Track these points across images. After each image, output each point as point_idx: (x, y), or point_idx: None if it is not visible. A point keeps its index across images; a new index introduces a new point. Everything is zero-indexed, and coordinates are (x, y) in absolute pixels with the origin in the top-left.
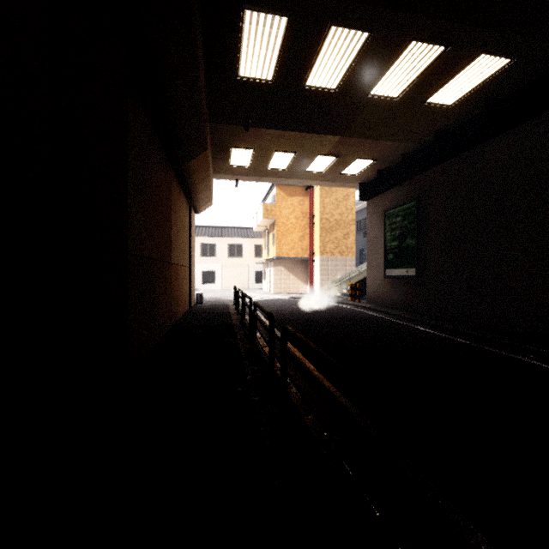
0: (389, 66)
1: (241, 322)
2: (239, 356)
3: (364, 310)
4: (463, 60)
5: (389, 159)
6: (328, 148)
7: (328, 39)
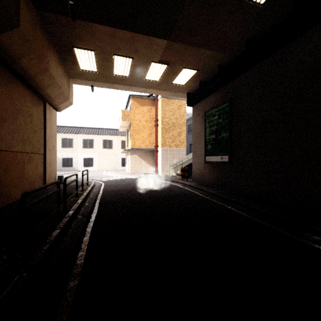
0: None
1: (63, 209)
2: None
3: (189, 188)
4: None
5: (208, 70)
6: (159, 55)
7: None
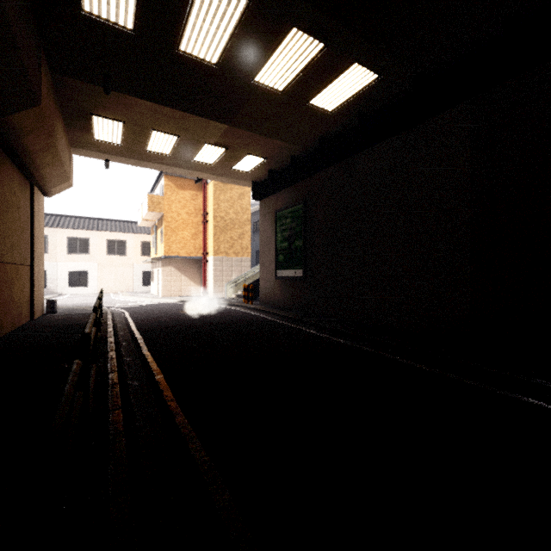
0: (272, 51)
1: None
2: None
3: (255, 312)
4: (340, 65)
5: (279, 159)
6: (215, 137)
7: None
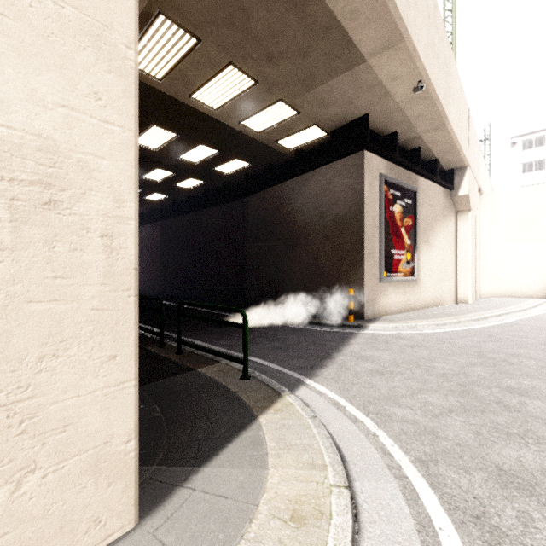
0: None
1: None
2: None
3: None
4: None
5: None
6: None
7: None
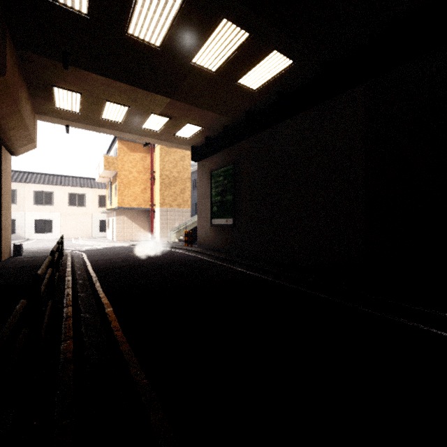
0: (206, 37)
1: None
2: None
3: (194, 253)
4: (262, 51)
5: (214, 128)
6: (160, 108)
7: None
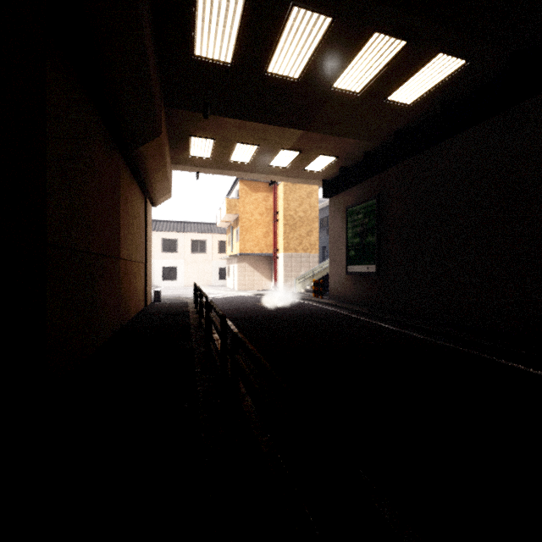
0: (352, 58)
1: (199, 322)
2: (192, 362)
3: (326, 306)
4: (423, 58)
5: (351, 156)
6: (291, 143)
7: (290, 21)
